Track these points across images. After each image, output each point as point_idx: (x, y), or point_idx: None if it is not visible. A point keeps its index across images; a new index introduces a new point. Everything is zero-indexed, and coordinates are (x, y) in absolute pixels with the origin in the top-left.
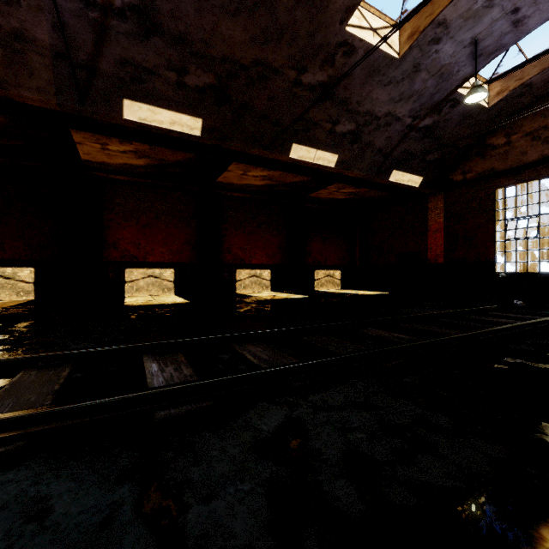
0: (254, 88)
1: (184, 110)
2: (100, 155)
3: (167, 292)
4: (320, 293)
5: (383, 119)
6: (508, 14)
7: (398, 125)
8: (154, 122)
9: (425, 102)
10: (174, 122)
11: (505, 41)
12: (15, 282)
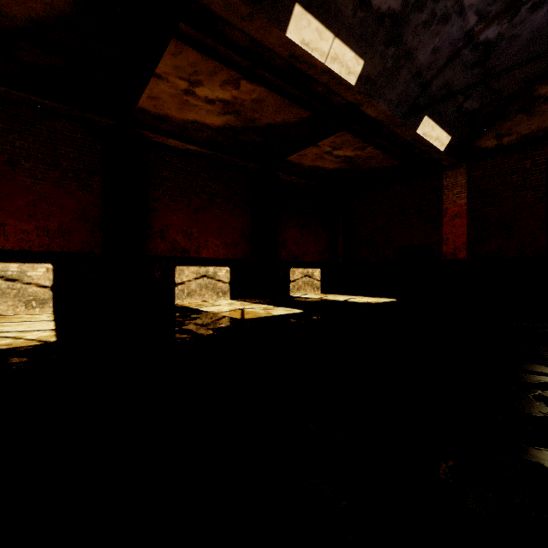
0: None
1: None
2: None
3: (37, 308)
4: (308, 303)
5: (443, 3)
6: None
7: (456, 26)
8: None
9: None
10: None
11: None
12: None
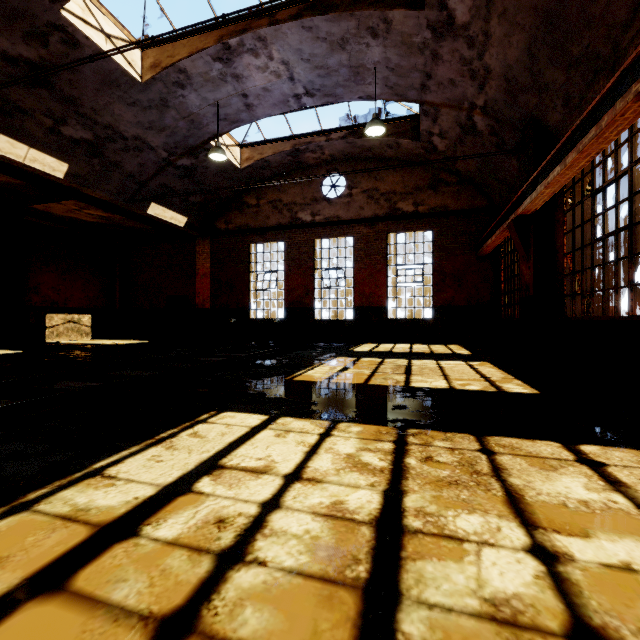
0: None
1: None
2: None
3: None
4: (49, 346)
5: (133, 142)
6: (240, 95)
7: (152, 155)
8: None
9: (180, 141)
10: None
11: (243, 117)
12: None
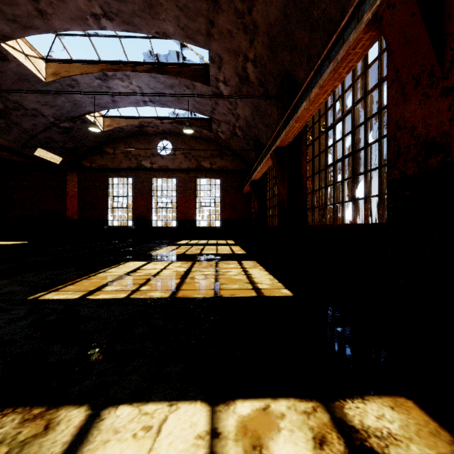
0: None
1: None
2: None
3: None
4: None
5: (31, 111)
6: (110, 96)
7: (44, 119)
8: None
9: (64, 113)
10: None
11: (110, 106)
12: None
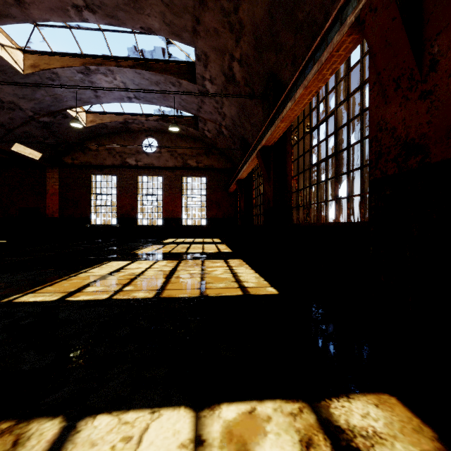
0: None
1: None
2: None
3: None
4: None
5: (8, 104)
6: (92, 90)
7: (21, 113)
8: None
9: (44, 107)
10: None
11: (92, 101)
12: None
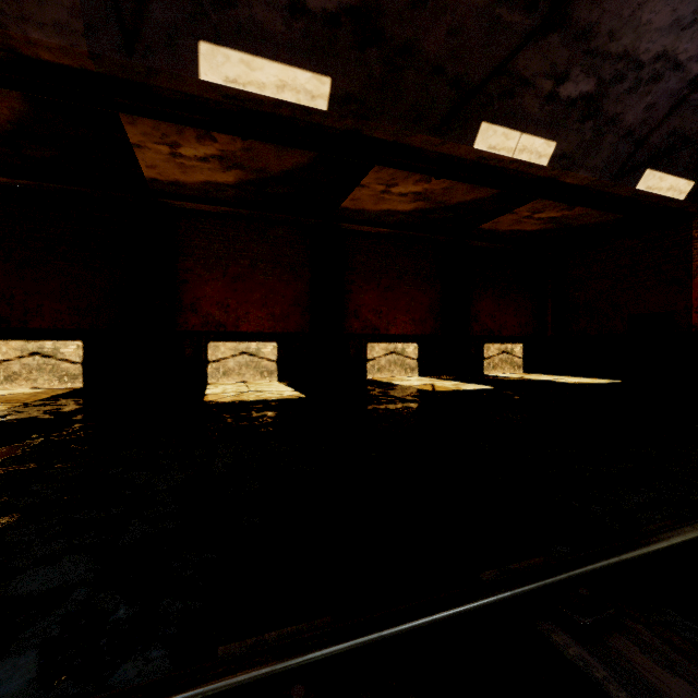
0: (425, 11)
1: (302, 60)
2: (171, 168)
3: (267, 377)
4: (503, 381)
5: (650, 68)
6: None
7: (673, 80)
8: (251, 85)
9: None
10: (284, 84)
11: None
12: (56, 362)
